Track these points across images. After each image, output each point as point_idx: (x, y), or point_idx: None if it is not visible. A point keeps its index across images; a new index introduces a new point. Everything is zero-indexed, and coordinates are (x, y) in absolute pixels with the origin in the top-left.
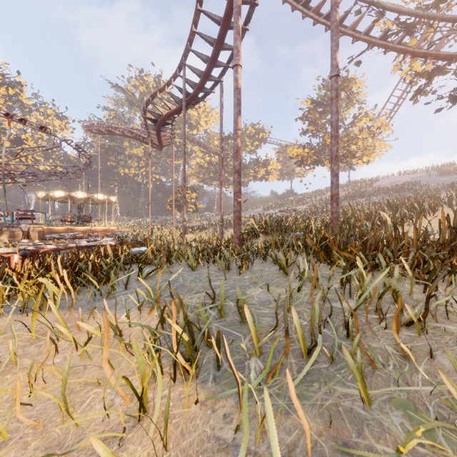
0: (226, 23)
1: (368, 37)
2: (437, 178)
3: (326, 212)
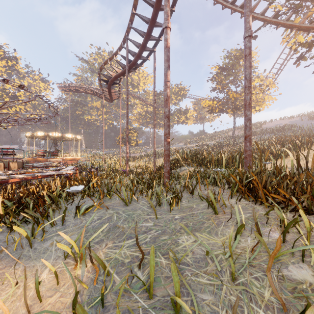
0: (158, 5)
1: (264, 16)
2: (308, 122)
3: (229, 146)
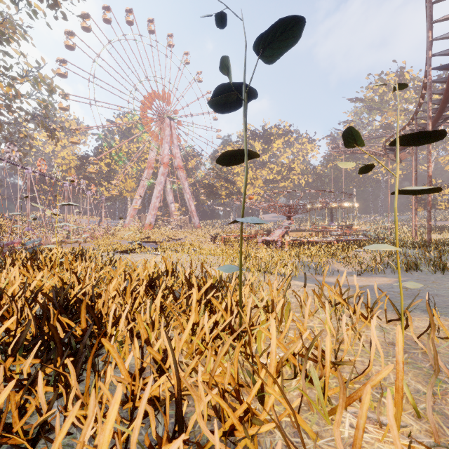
0: (447, 94)
1: None
2: None
3: None
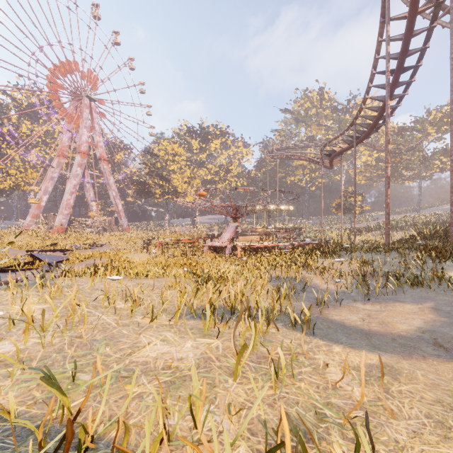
0: None
1: None
2: None
3: None
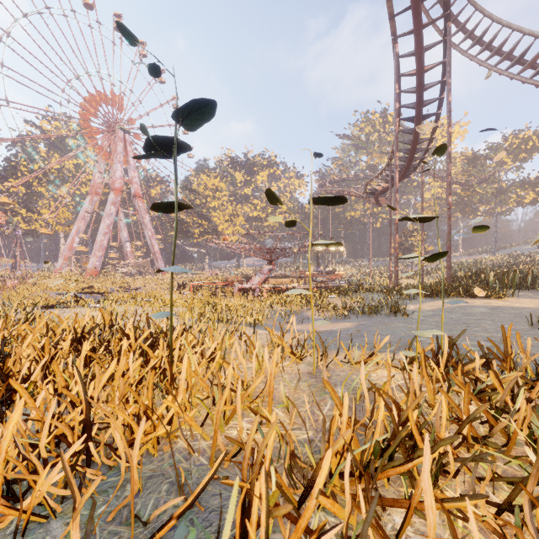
0: (414, 145)
1: None
2: None
3: None
